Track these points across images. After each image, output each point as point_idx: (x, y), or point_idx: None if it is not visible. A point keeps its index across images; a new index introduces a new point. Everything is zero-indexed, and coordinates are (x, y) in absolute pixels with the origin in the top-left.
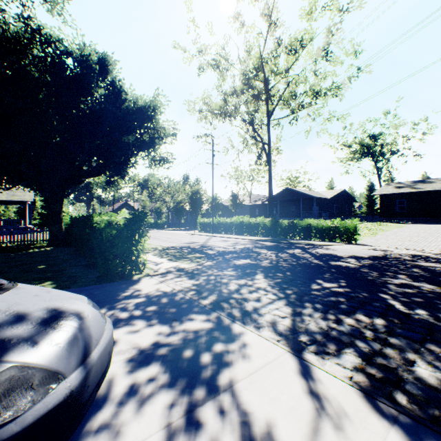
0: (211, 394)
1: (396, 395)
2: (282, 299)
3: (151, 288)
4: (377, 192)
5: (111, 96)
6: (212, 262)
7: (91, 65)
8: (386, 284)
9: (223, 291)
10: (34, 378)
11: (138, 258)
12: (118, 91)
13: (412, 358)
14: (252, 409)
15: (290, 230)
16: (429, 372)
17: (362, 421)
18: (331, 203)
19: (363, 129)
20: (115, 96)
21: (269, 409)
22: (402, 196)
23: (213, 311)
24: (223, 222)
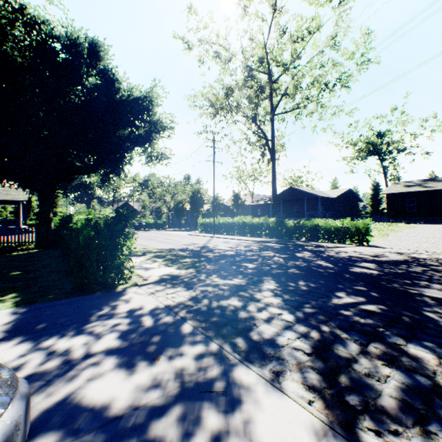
0: None
1: None
2: (303, 322)
3: (135, 303)
4: (385, 191)
5: (102, 85)
6: (212, 267)
7: (80, 50)
8: (427, 297)
9: (225, 308)
10: None
11: (122, 264)
12: (111, 80)
13: None
14: None
15: (296, 231)
16: None
17: None
18: (336, 203)
19: (369, 127)
20: (107, 86)
21: None
22: (411, 195)
23: (212, 341)
24: (225, 222)
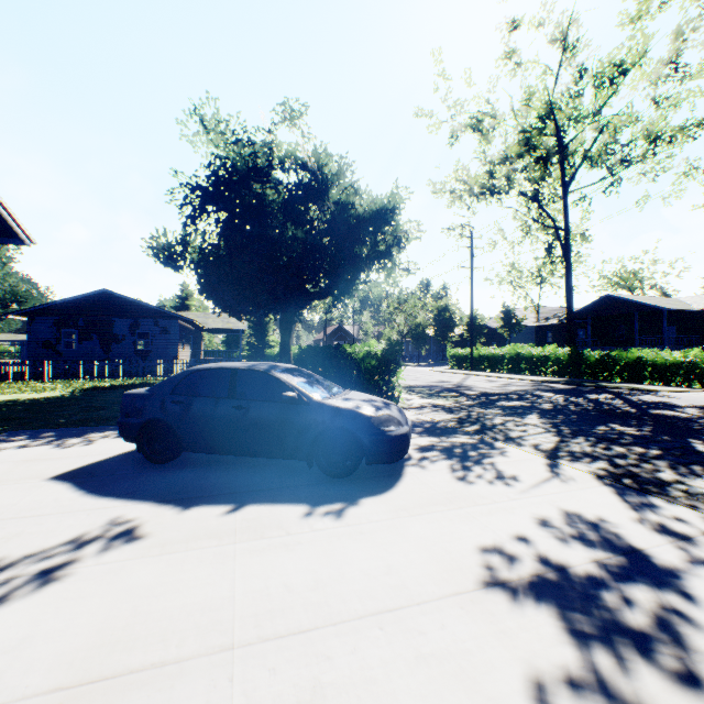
0: (477, 464)
1: (623, 479)
2: (552, 432)
3: (410, 417)
4: None
5: (346, 206)
6: (472, 401)
7: (325, 173)
8: None
9: (486, 423)
10: (394, 421)
11: (393, 389)
12: (353, 197)
13: (661, 470)
14: (505, 471)
15: (603, 367)
16: (668, 475)
17: (583, 482)
18: None
19: None
20: (349, 203)
21: (517, 472)
22: None
23: (476, 434)
24: (488, 354)
